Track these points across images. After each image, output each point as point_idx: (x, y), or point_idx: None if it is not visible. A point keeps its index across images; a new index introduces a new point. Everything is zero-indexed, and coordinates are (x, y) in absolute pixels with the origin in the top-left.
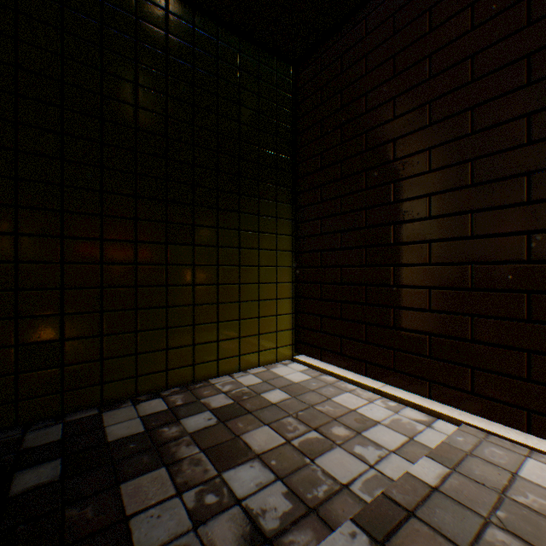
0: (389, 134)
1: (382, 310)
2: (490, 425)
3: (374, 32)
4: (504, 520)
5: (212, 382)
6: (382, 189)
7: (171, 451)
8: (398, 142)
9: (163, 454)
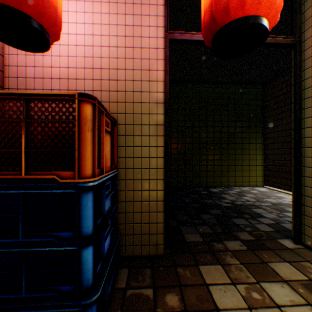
0: None
1: None
2: None
3: None
4: None
5: (233, 187)
6: None
7: (227, 193)
8: None
9: (226, 193)
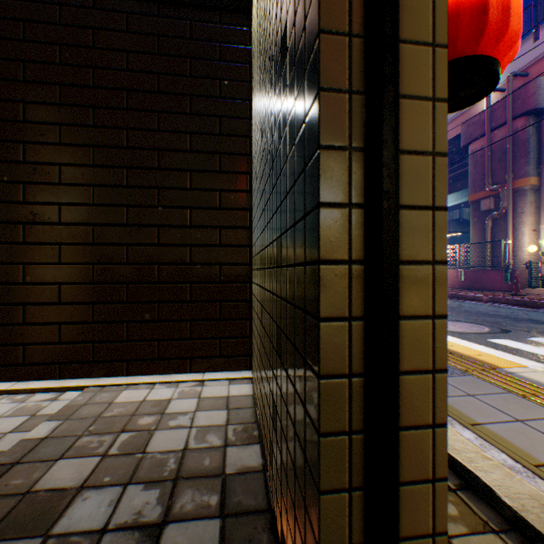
0: (21, 135)
1: (13, 309)
2: (108, 380)
3: (3, 22)
4: (94, 429)
5: None
6: (13, 187)
7: None
8: (31, 146)
9: None
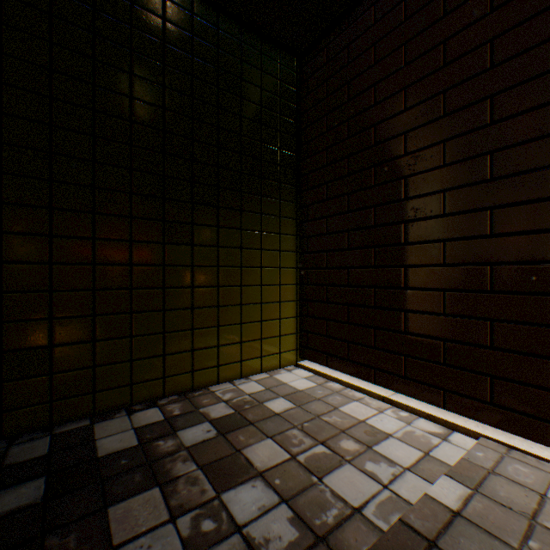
0: (400, 126)
1: (392, 314)
2: (511, 438)
3: (384, 19)
4: None
5: (212, 390)
6: (392, 186)
7: (165, 468)
8: (410, 134)
9: (157, 471)
